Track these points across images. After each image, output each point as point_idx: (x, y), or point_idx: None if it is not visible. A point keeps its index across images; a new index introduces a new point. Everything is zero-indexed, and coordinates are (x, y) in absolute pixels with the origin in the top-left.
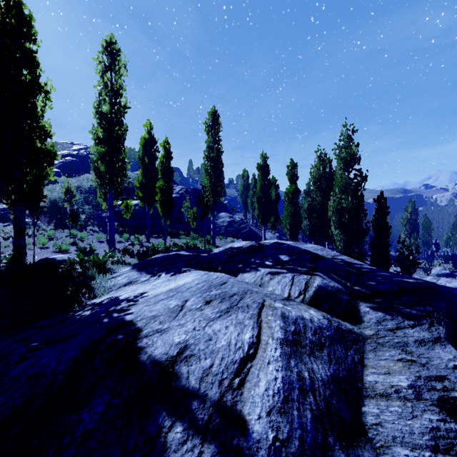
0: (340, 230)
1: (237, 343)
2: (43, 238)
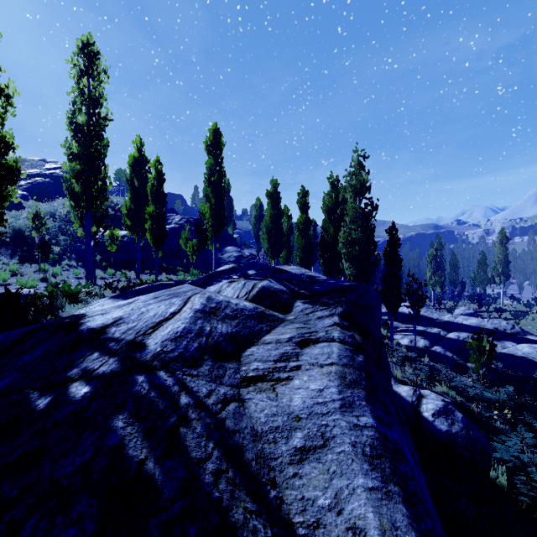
0: (351, 263)
1: (162, 314)
2: (4, 273)
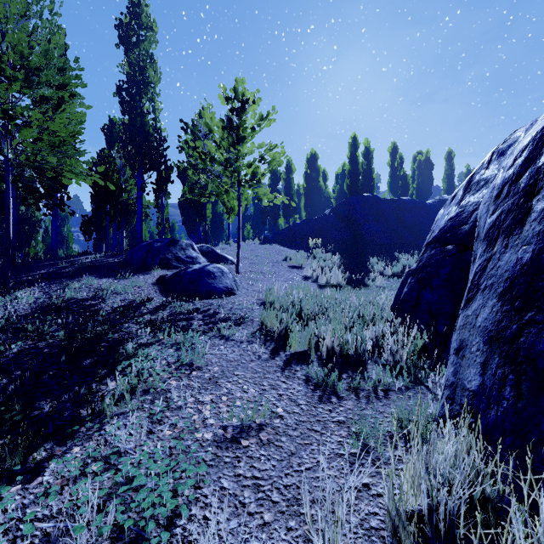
0: None
1: None
2: None
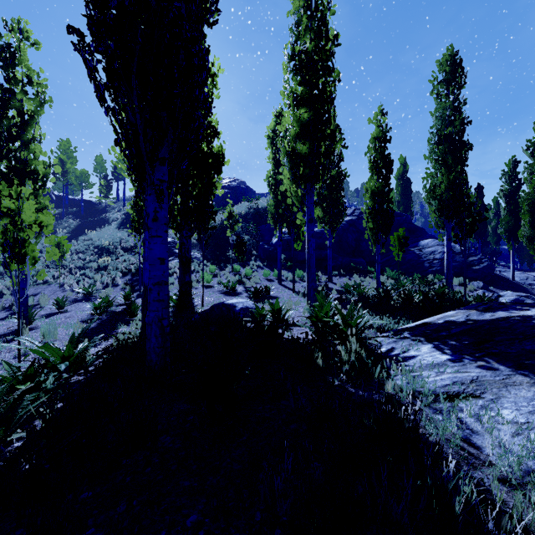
0: None
1: None
2: (206, 274)
